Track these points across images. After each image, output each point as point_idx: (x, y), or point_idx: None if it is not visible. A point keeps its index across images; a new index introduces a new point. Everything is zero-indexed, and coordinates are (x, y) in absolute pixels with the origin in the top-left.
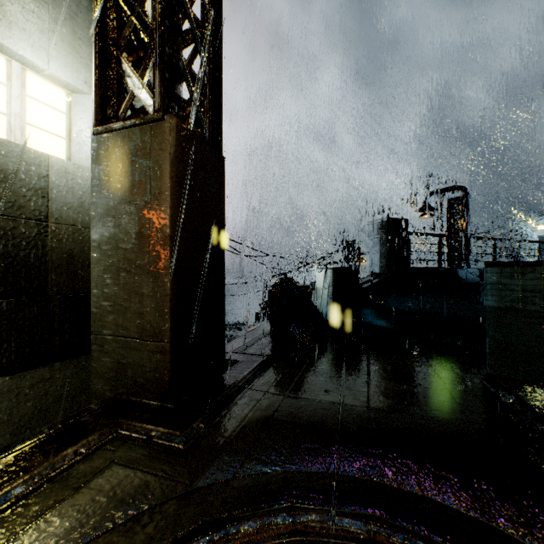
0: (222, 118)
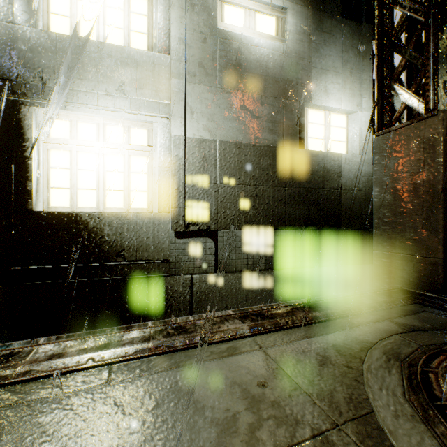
0: None
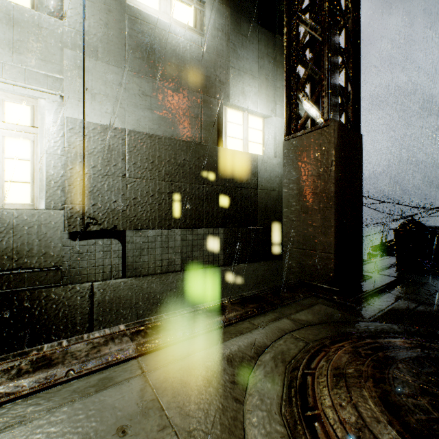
0: (360, 108)
